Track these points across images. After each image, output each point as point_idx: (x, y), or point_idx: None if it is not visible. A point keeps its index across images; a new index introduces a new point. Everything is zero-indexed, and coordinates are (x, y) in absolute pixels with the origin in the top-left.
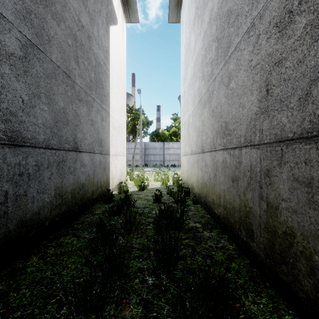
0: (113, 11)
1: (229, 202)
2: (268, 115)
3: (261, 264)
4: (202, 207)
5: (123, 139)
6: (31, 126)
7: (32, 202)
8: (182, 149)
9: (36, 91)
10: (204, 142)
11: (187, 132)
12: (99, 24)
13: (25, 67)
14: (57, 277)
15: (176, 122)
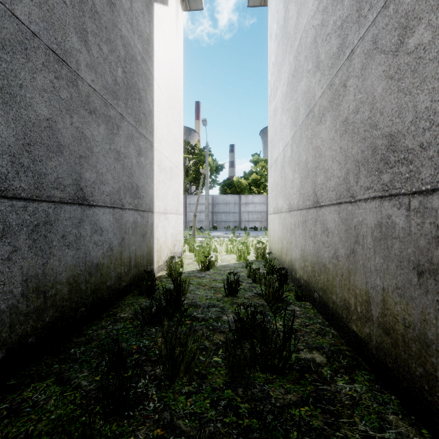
0: None
1: (404, 321)
2: None
3: None
4: (315, 307)
5: (178, 188)
6: None
7: None
8: (271, 203)
9: None
10: (321, 188)
11: (280, 174)
12: None
13: None
14: None
15: (257, 166)
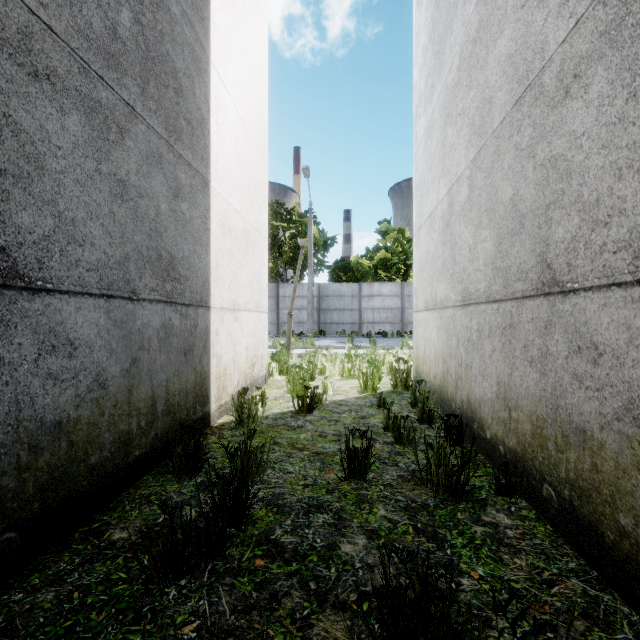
0: None
1: None
2: None
3: None
4: (547, 519)
5: (261, 267)
6: None
7: None
8: (420, 292)
9: None
10: (567, 249)
11: (441, 239)
12: None
13: None
14: None
15: (387, 239)
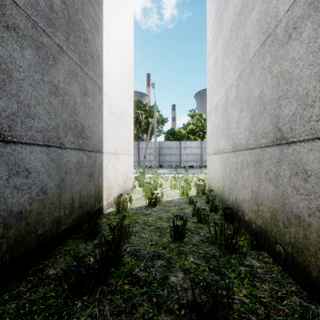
0: None
1: None
2: None
3: None
4: (279, 263)
5: (129, 132)
6: None
7: None
8: (210, 145)
9: None
10: (290, 120)
11: (221, 117)
12: None
13: None
14: None
15: (193, 119)
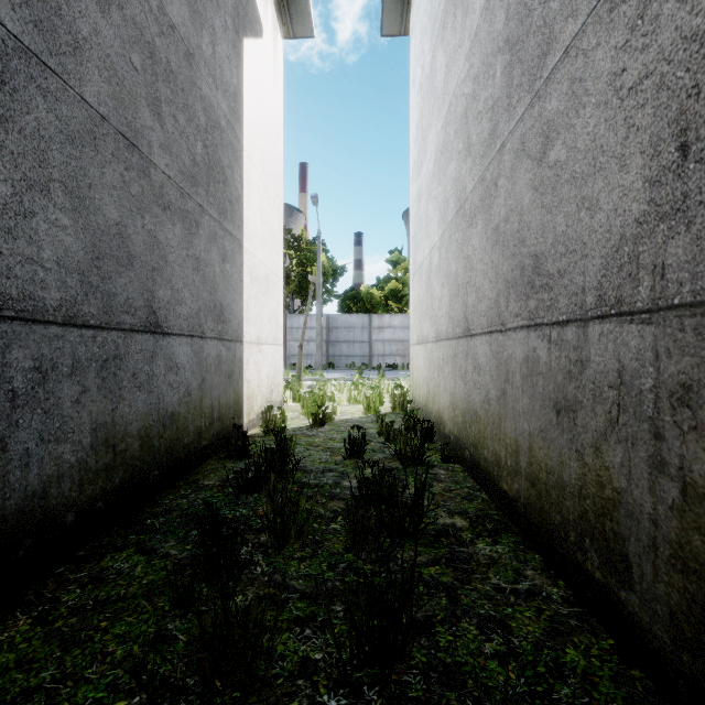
0: (253, 4)
1: (546, 468)
2: (687, 221)
3: (661, 662)
4: (466, 470)
5: (277, 305)
6: (19, 266)
7: (23, 467)
8: (414, 328)
9: (35, 175)
10: (472, 311)
11: (425, 288)
12: (216, 28)
13: (0, 106)
14: (67, 689)
15: (398, 270)
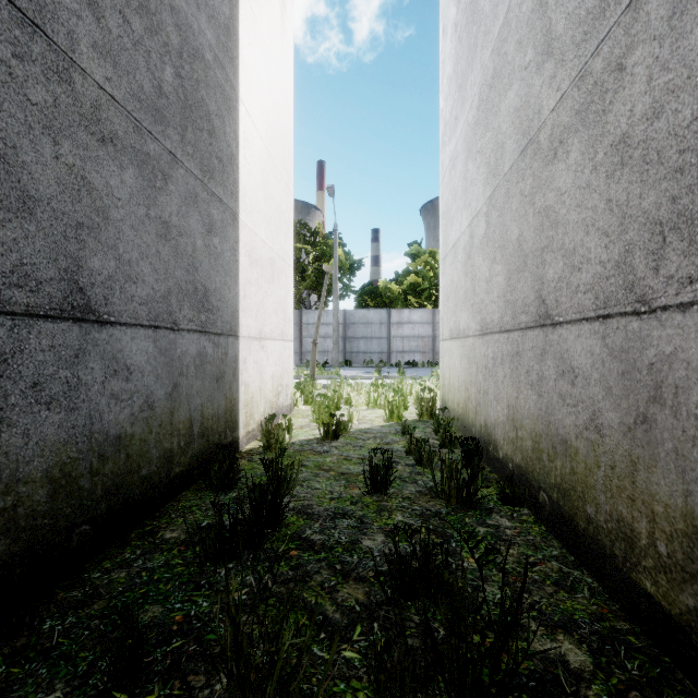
0: None
1: None
2: None
3: None
4: (542, 521)
5: (285, 295)
6: None
7: None
8: (445, 321)
9: None
10: (555, 288)
11: (463, 269)
12: None
13: None
14: None
15: (417, 263)
